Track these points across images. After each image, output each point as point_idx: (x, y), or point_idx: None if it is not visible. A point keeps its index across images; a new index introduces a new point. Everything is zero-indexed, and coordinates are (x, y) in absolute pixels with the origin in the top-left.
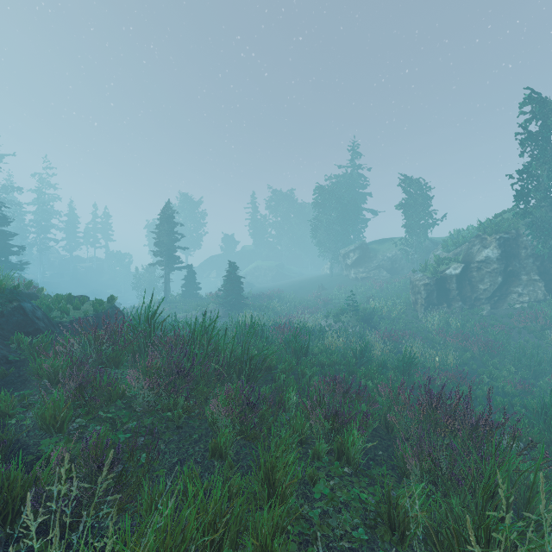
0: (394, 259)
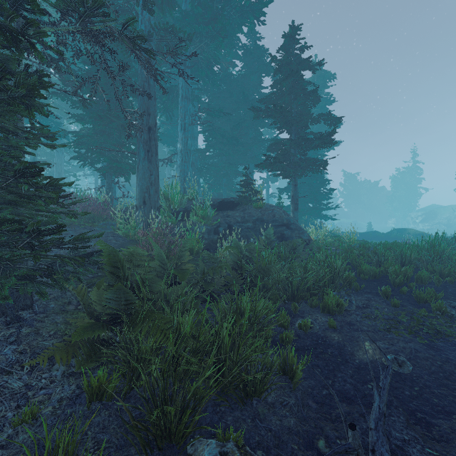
0: (449, 218)
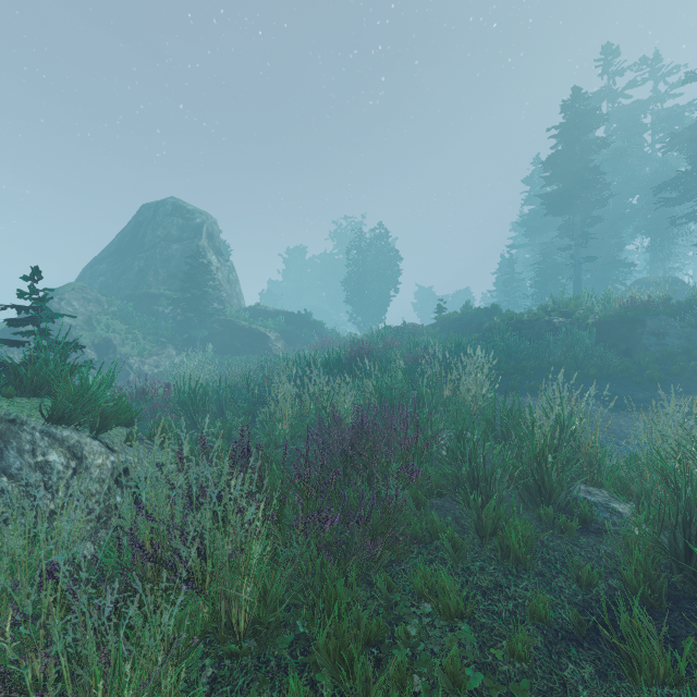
0: None
